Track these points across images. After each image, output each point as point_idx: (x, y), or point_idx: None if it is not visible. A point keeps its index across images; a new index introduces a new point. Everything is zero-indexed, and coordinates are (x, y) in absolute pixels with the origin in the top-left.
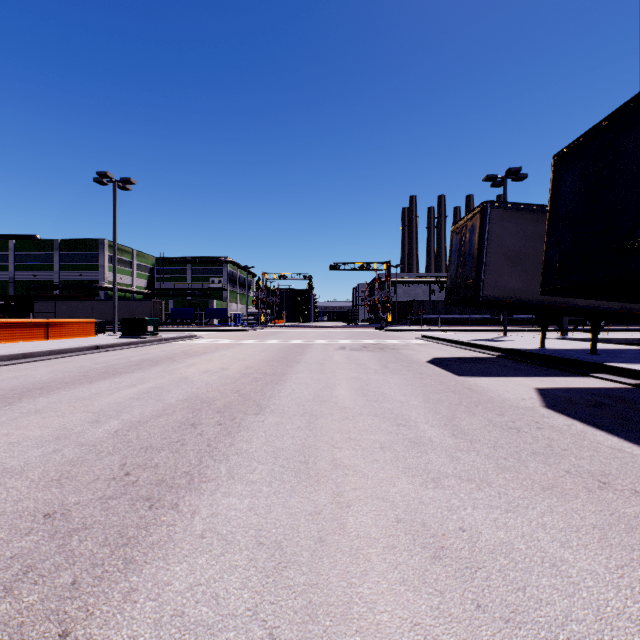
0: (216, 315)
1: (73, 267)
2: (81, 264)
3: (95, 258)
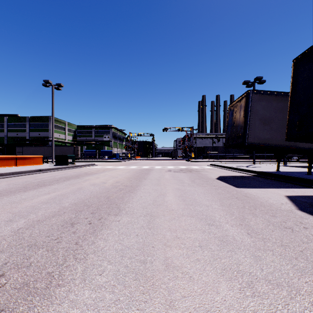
0: (106, 154)
1: (36, 130)
2: (40, 128)
3: (46, 125)
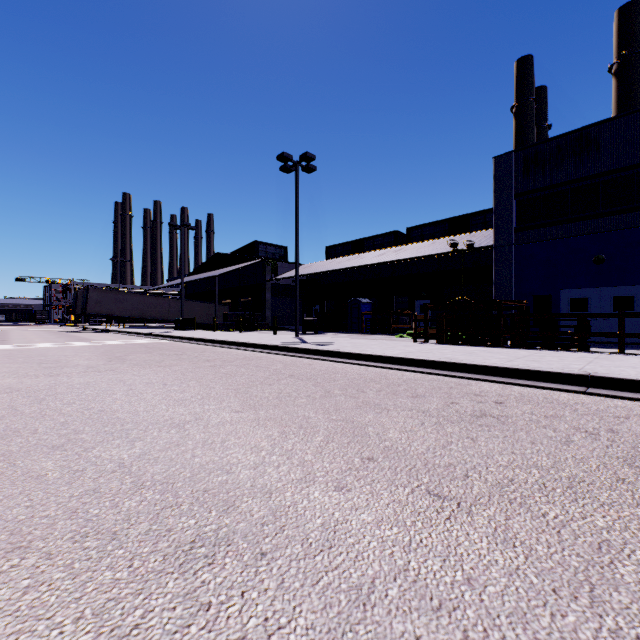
0: None
1: None
2: None
3: None
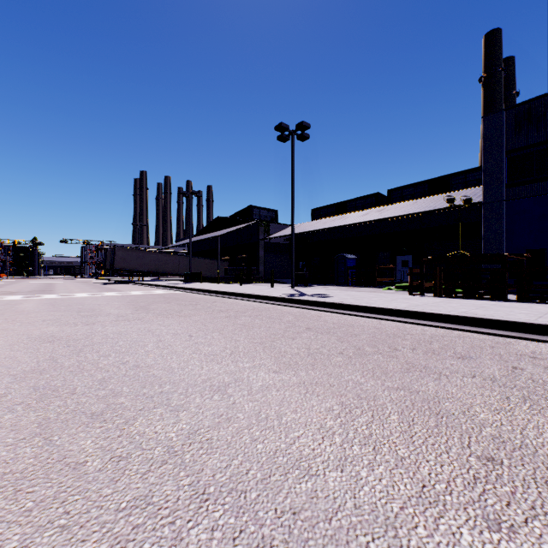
0: None
1: None
2: None
3: None
